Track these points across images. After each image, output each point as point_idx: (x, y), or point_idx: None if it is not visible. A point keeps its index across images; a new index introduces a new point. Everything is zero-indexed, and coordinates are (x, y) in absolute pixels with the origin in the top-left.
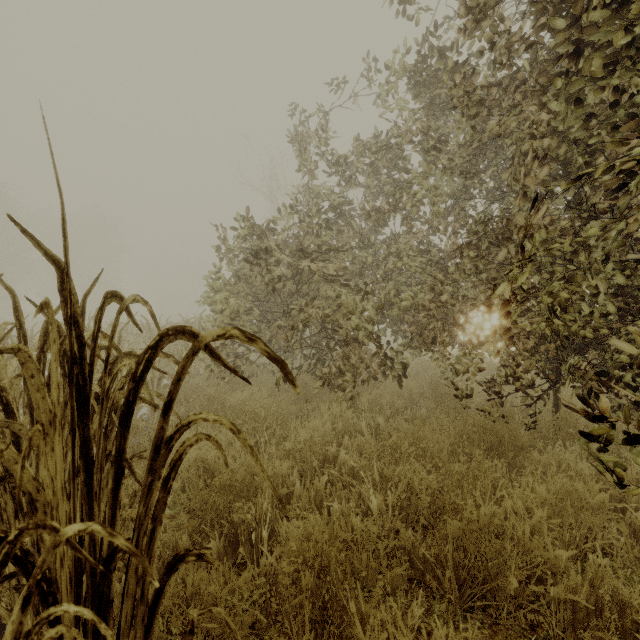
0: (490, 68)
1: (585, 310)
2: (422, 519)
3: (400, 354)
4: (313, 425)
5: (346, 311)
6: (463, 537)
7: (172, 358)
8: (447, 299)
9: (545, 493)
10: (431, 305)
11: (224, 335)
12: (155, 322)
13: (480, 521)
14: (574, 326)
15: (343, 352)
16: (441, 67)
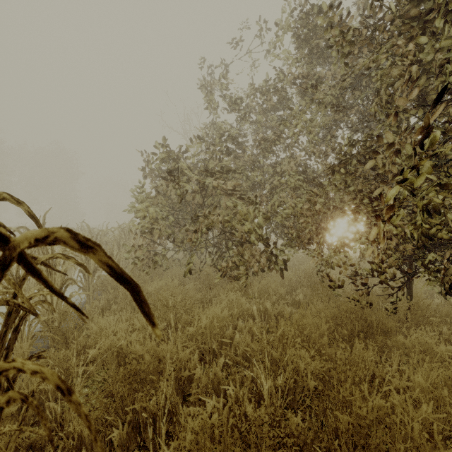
0: (364, 7)
1: (447, 215)
2: (308, 401)
3: (283, 252)
4: (213, 312)
5: (240, 218)
6: (352, 431)
7: (73, 259)
8: (320, 208)
9: (423, 382)
10: (307, 213)
11: (45, 239)
12: (37, 224)
13: (370, 418)
14: (434, 229)
15: (238, 250)
16: (316, 24)
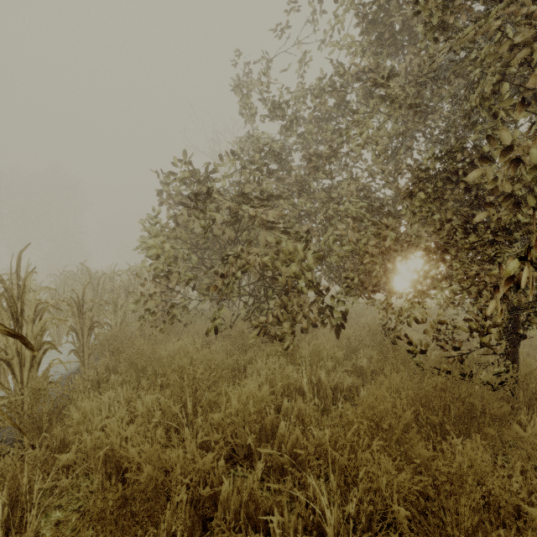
0: None
1: None
2: None
3: (340, 302)
4: (247, 390)
5: (284, 257)
6: None
7: None
8: (391, 244)
9: None
10: (374, 251)
11: None
12: None
13: None
14: None
15: (281, 300)
16: None
